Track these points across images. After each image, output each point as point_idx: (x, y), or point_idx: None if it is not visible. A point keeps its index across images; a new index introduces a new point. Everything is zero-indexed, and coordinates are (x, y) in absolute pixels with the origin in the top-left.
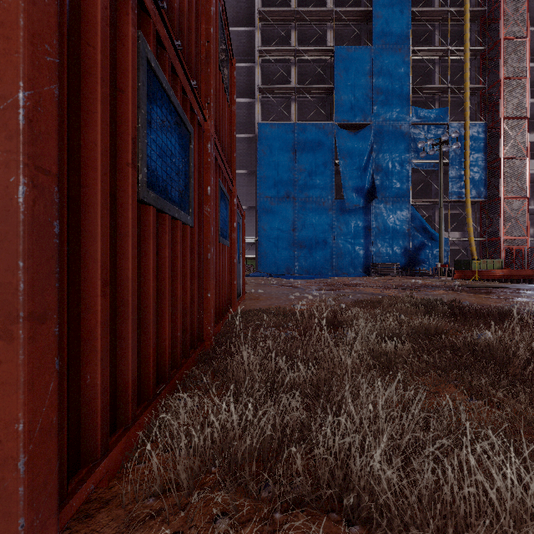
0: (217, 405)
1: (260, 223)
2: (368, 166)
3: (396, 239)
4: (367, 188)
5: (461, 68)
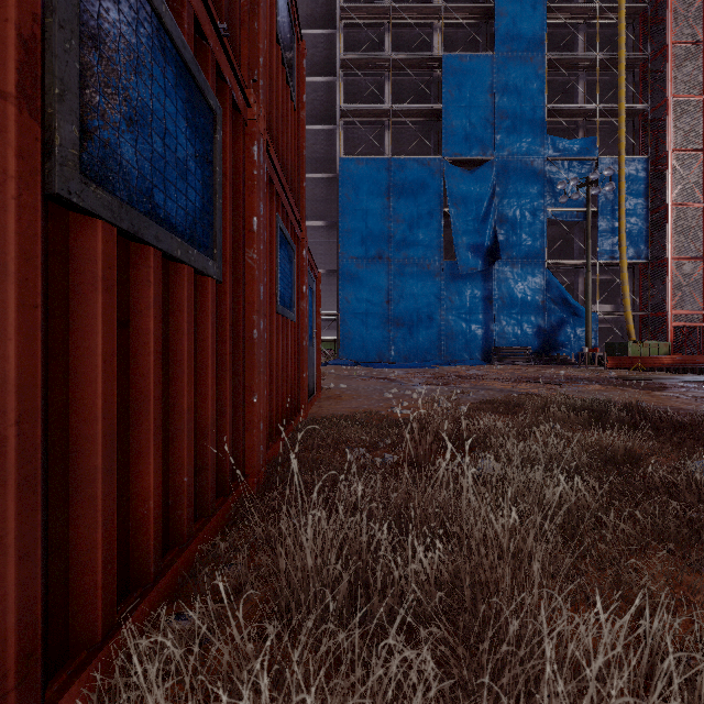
0: (237, 672)
1: (343, 292)
2: (488, 216)
3: (527, 314)
4: (487, 245)
5: (614, 85)
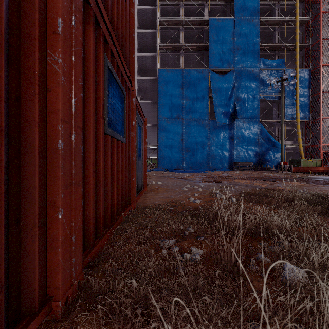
0: None
1: (160, 135)
2: (231, 97)
3: (250, 145)
4: (231, 112)
5: (293, 33)
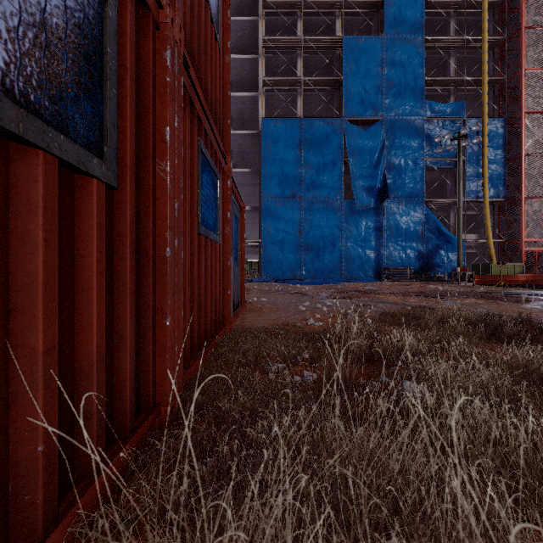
0: None
1: (264, 224)
2: (379, 164)
3: (409, 241)
4: (378, 187)
5: (478, 60)
